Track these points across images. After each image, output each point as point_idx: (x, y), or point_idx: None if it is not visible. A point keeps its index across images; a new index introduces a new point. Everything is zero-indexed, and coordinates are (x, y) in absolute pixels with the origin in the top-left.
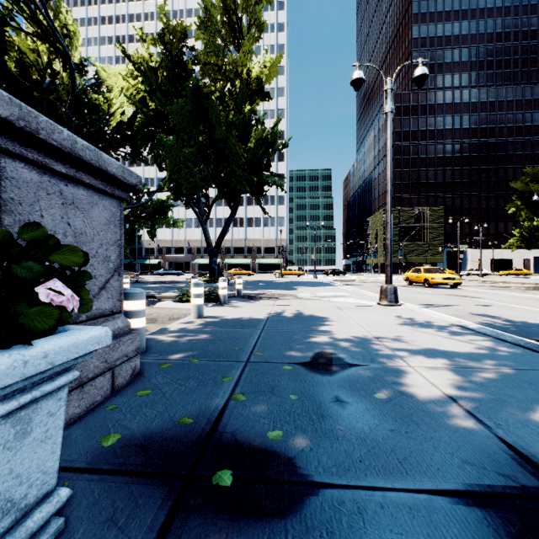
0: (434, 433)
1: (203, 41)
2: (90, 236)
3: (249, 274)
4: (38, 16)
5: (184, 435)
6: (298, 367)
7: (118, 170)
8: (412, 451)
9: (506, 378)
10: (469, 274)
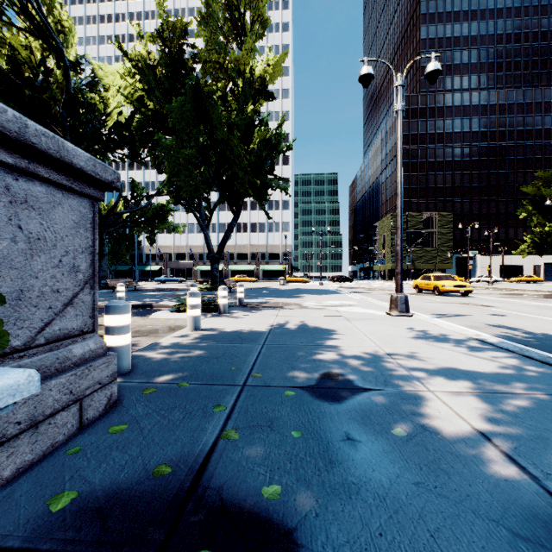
0: (469, 487)
1: (204, 38)
2: (51, 241)
3: (253, 281)
4: (30, 10)
5: (156, 493)
6: (302, 392)
7: (87, 163)
8: (445, 518)
9: (542, 407)
10: (479, 280)
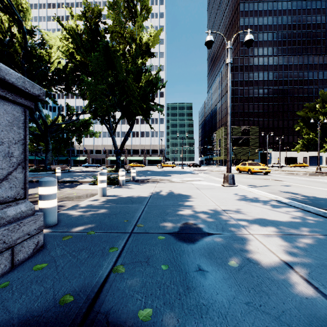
0: (283, 305)
1: (112, 18)
2: None
3: (142, 166)
4: None
5: (59, 319)
6: (169, 237)
7: (18, 80)
8: None
9: (321, 243)
10: (273, 166)
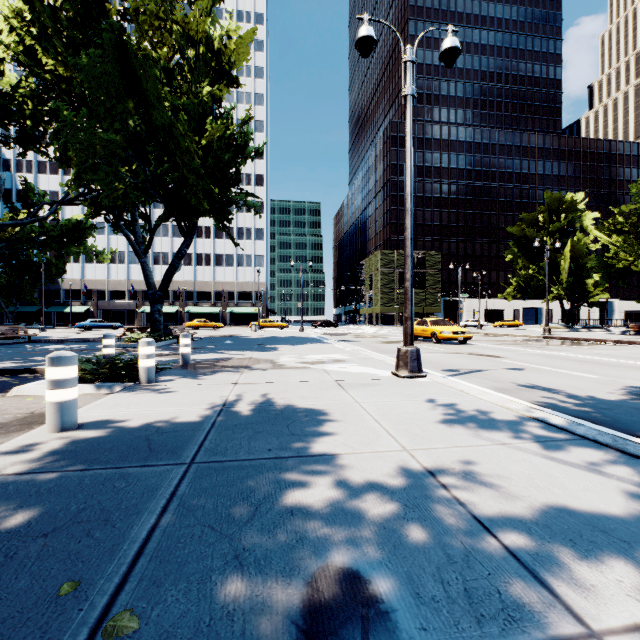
0: None
1: None
2: None
3: (217, 326)
4: None
5: None
6: None
7: None
8: None
9: None
10: (466, 325)
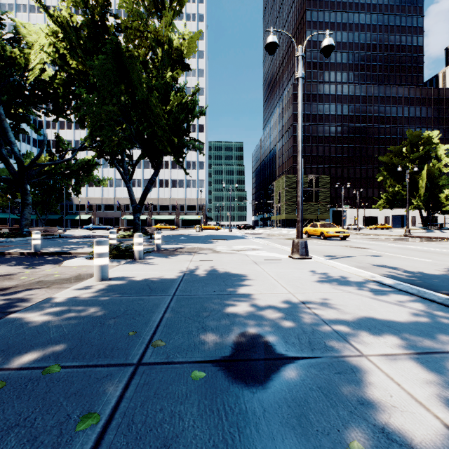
0: None
1: (127, 10)
2: None
3: (173, 228)
4: None
5: None
6: (214, 372)
7: None
8: None
9: None
10: (348, 228)
